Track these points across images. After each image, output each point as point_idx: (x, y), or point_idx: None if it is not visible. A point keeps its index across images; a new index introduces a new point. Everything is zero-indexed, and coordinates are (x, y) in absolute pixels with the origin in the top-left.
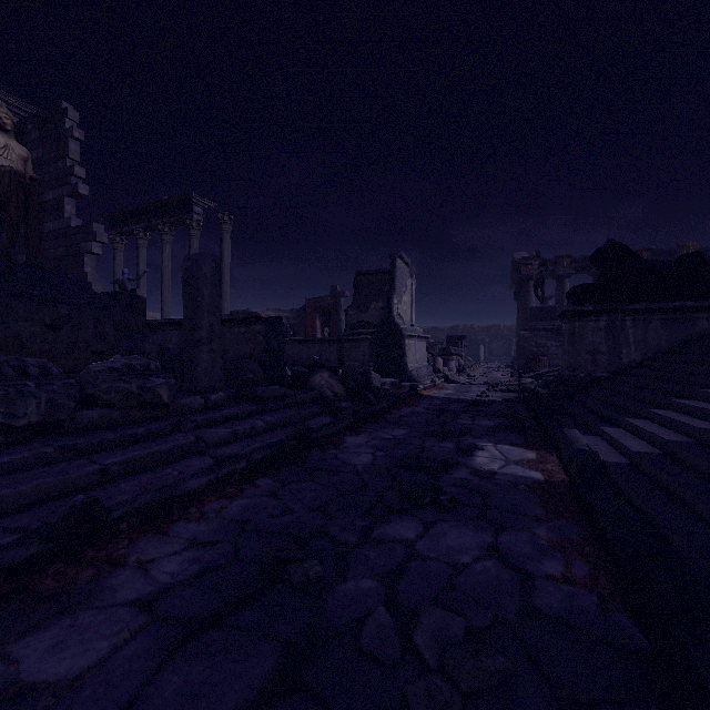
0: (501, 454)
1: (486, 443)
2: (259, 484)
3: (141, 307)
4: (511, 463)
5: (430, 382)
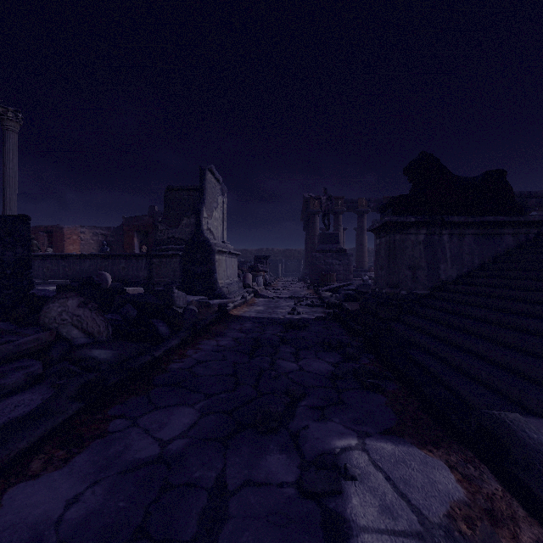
0: (395, 489)
1: (344, 436)
2: None
3: None
4: None
5: (241, 298)
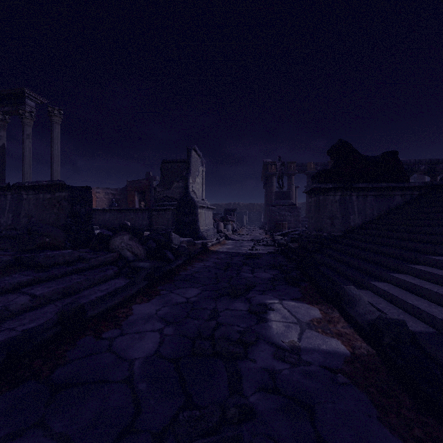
0: (291, 314)
1: (272, 299)
2: None
3: None
4: (305, 326)
5: (216, 239)
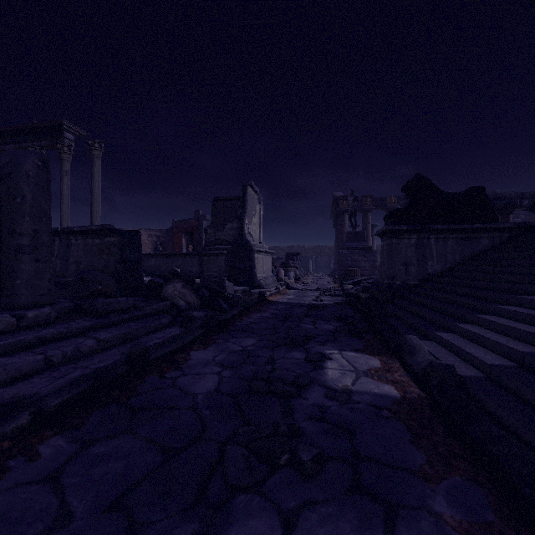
0: (349, 363)
1: (332, 350)
2: (41, 452)
3: None
4: (361, 374)
5: (275, 289)
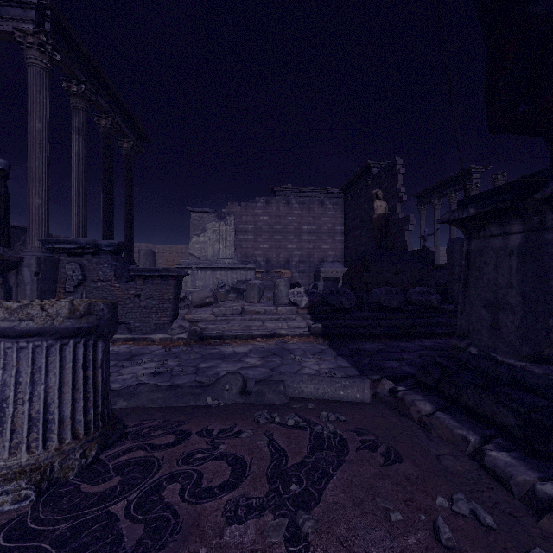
0: None
1: None
2: None
3: (432, 257)
4: None
5: None
